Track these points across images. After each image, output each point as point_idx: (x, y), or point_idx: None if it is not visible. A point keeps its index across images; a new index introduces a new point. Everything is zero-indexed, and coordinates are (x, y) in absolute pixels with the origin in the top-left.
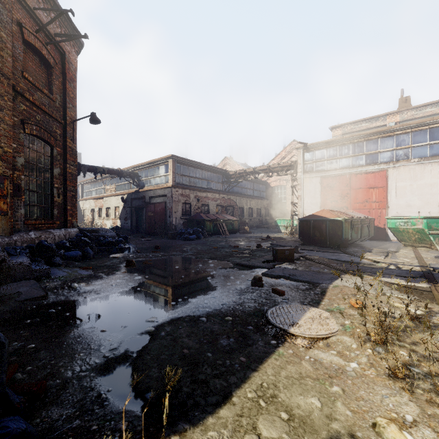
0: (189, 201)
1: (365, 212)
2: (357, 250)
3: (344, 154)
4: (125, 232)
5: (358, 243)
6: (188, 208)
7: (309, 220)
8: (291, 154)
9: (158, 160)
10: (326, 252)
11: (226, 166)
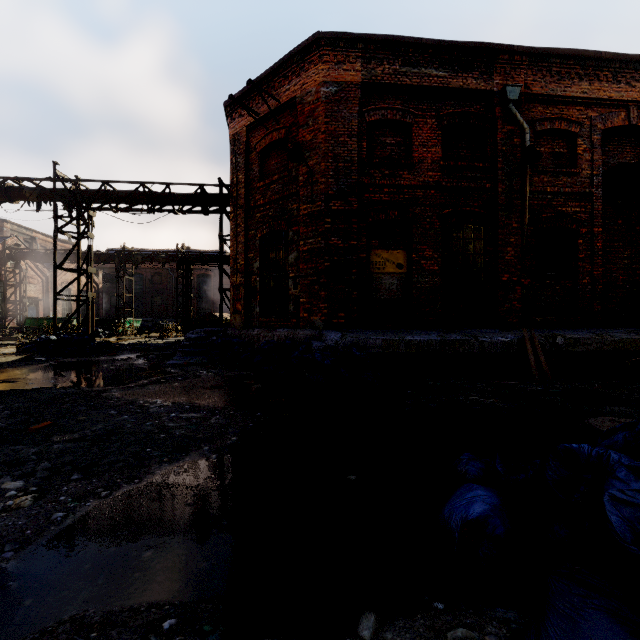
0: None
1: None
2: None
3: None
4: None
5: None
6: None
7: None
8: None
9: None
10: None
11: None
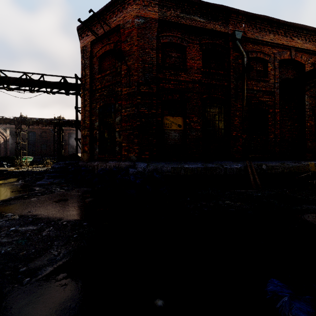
0: None
1: None
2: None
3: None
4: None
5: None
6: None
7: None
8: None
9: None
10: None
11: None
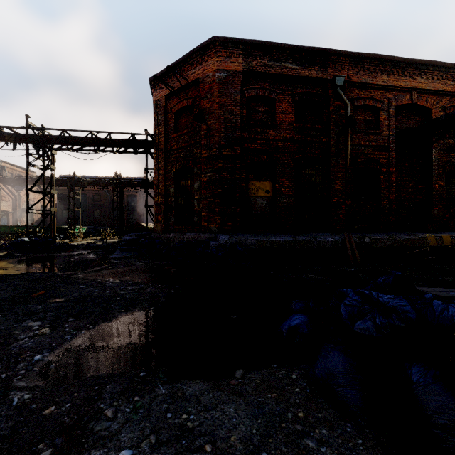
0: None
1: None
2: None
3: None
4: None
5: None
6: None
7: None
8: None
9: None
10: None
11: None
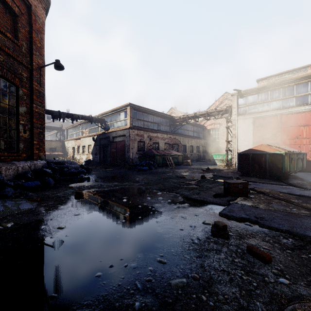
0: (143, 140)
1: (296, 147)
2: (302, 182)
3: (275, 98)
4: (95, 164)
5: (293, 175)
6: (143, 145)
7: (247, 154)
8: (223, 103)
9: (119, 108)
10: (271, 184)
11: (171, 114)
